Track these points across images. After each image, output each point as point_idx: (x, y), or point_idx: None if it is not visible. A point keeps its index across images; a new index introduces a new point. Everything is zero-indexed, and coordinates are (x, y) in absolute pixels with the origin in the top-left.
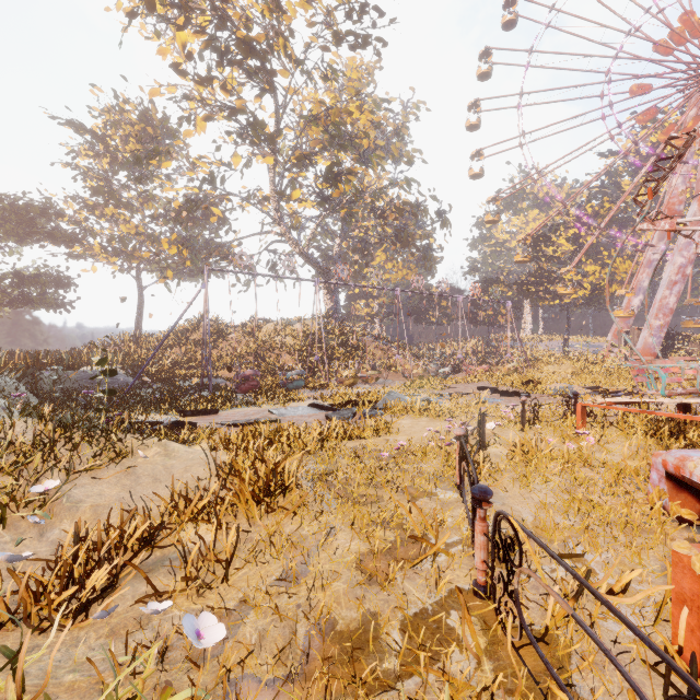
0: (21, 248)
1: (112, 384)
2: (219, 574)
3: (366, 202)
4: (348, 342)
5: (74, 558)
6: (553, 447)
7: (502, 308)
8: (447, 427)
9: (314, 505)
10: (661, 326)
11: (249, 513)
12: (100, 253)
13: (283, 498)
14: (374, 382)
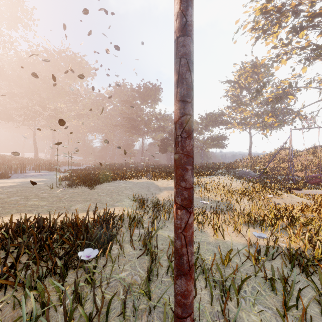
0: (212, 129)
1: (249, 175)
2: None
3: None
4: None
5: (286, 208)
6: None
7: None
8: None
9: None
10: None
11: None
12: (236, 125)
13: None
14: None
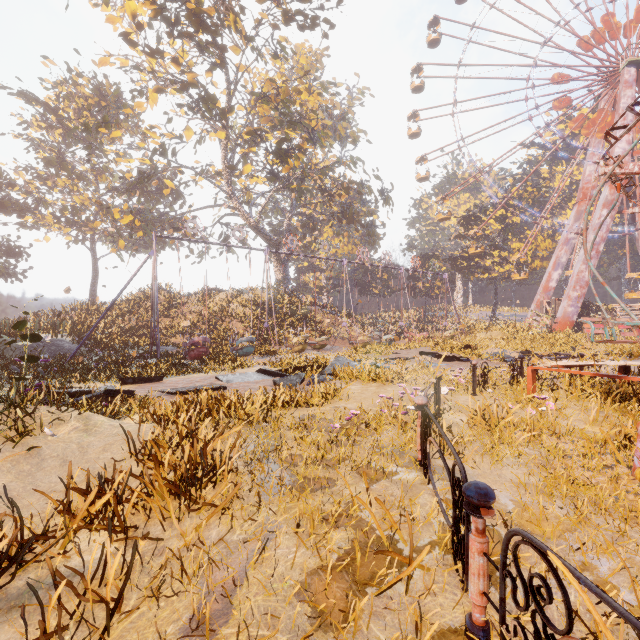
0: None
1: (56, 352)
2: (104, 616)
3: (315, 180)
4: (297, 311)
5: None
6: (513, 413)
7: (438, 281)
8: (400, 392)
9: (251, 494)
10: (578, 297)
11: (165, 511)
12: (52, 223)
13: (213, 485)
14: (322, 348)
